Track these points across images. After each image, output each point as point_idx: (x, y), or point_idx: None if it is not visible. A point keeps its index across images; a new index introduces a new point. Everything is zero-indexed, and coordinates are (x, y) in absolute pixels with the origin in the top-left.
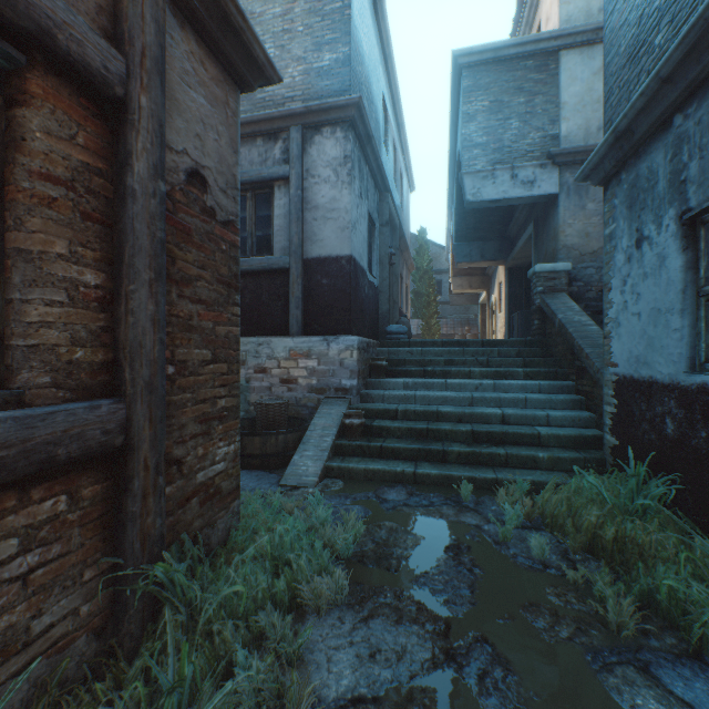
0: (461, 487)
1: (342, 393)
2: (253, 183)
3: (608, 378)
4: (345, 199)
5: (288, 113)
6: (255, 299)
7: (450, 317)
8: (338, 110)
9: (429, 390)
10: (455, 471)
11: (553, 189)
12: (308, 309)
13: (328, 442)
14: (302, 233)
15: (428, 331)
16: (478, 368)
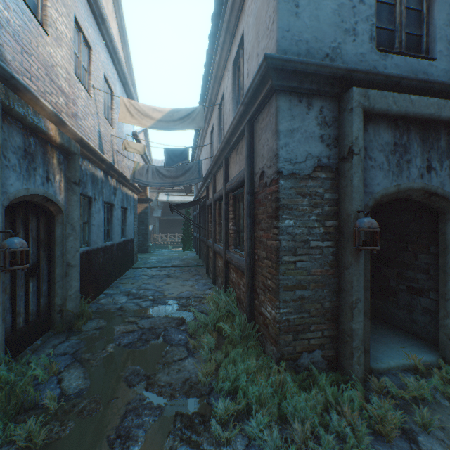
0: None
1: None
2: None
3: None
4: None
5: None
6: None
7: None
8: None
9: None
10: None
11: None
12: None
13: None
14: None
15: None
16: None
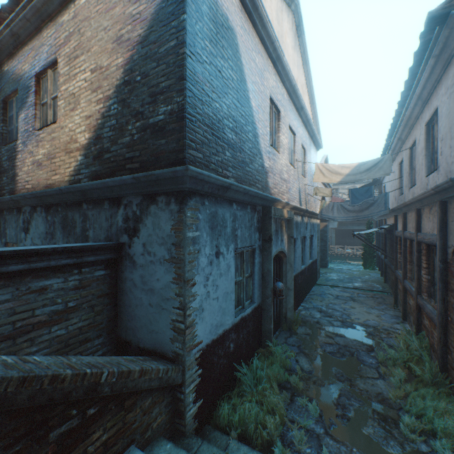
0: None
1: None
2: None
3: (193, 359)
4: None
5: None
6: None
7: None
8: None
9: None
10: None
11: None
12: None
13: None
14: None
15: None
16: None
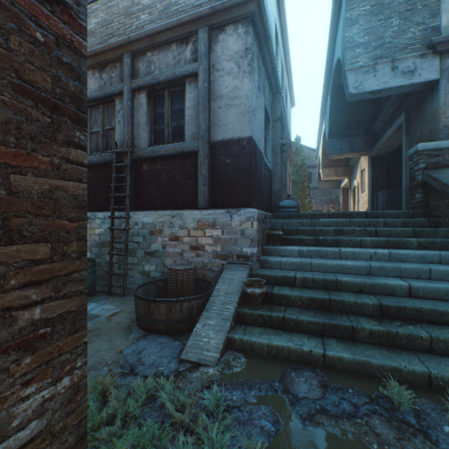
0: (391, 389)
1: (243, 260)
2: (168, 81)
3: None
4: (245, 87)
5: (196, 16)
6: (170, 179)
7: (317, 198)
8: (239, 7)
9: (322, 257)
10: (372, 357)
11: (433, 76)
12: (213, 186)
13: (230, 310)
14: (209, 120)
15: (302, 208)
16: (368, 237)
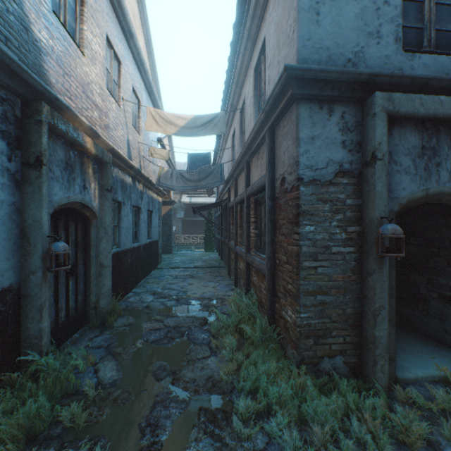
0: None
1: None
2: None
3: None
4: None
5: None
6: None
7: None
8: None
9: None
10: None
11: None
12: None
13: None
14: None
15: None
16: None
